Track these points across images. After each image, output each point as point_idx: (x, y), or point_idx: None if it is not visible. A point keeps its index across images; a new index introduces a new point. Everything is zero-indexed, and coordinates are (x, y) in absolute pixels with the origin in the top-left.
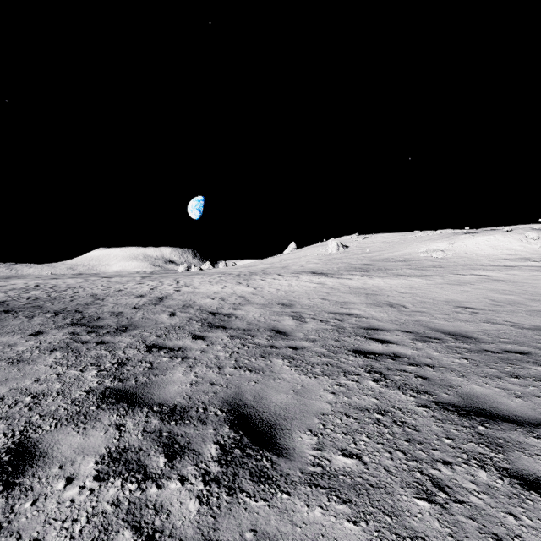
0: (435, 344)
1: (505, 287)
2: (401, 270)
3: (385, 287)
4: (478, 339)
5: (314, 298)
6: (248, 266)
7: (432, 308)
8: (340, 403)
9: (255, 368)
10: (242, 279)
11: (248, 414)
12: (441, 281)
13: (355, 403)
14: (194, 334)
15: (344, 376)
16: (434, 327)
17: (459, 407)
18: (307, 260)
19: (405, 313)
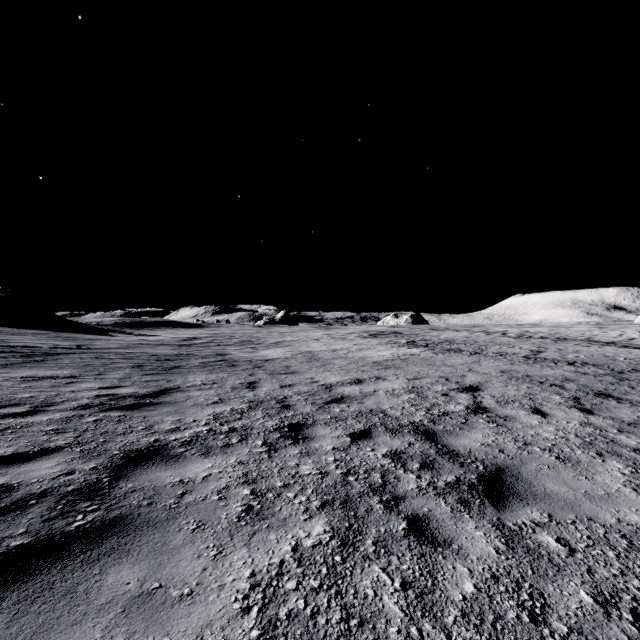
0: None
1: None
2: None
3: None
4: None
5: None
6: None
7: None
8: None
9: None
10: None
11: None
12: None
13: None
14: None
15: None
16: None
17: None
18: None
19: None
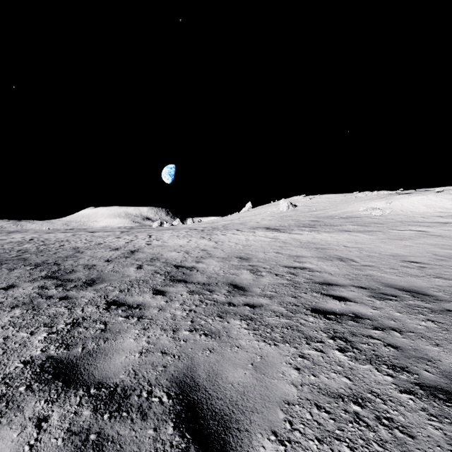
0: (394, 302)
1: (443, 242)
2: (345, 226)
3: (332, 242)
4: (435, 296)
5: (269, 252)
6: (212, 222)
7: (380, 262)
8: (306, 385)
9: (211, 331)
10: (205, 234)
11: (198, 402)
12: (383, 236)
13: (324, 385)
14: (156, 288)
15: (306, 344)
16: (387, 282)
17: (450, 394)
18: (261, 217)
19: (355, 267)
